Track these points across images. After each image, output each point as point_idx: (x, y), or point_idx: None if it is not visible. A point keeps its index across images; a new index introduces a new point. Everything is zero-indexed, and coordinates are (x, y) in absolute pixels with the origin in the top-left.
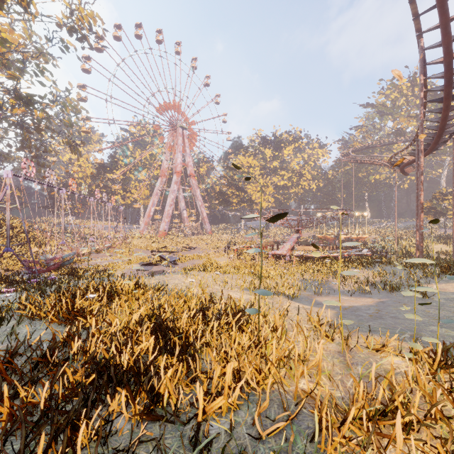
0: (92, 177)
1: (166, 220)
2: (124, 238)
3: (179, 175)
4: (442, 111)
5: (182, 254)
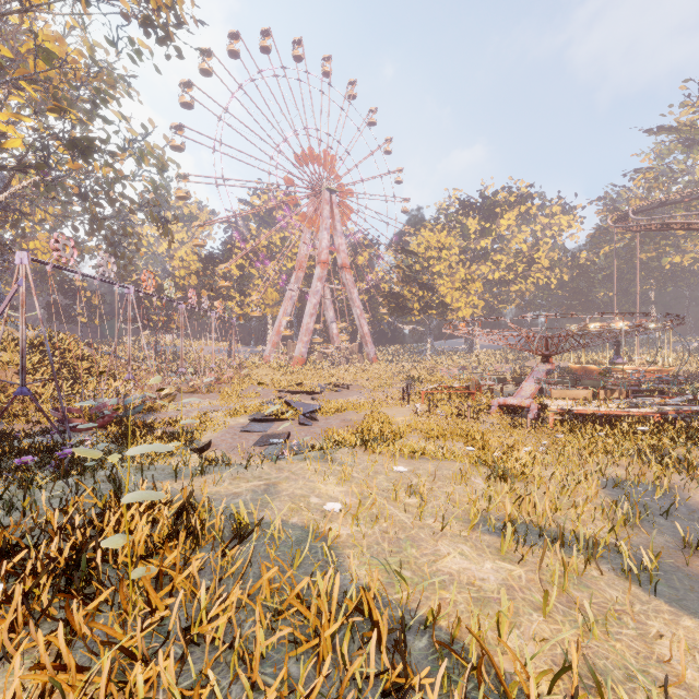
0: (196, 274)
1: (304, 340)
2: (239, 368)
3: (324, 267)
4: None
5: (327, 397)
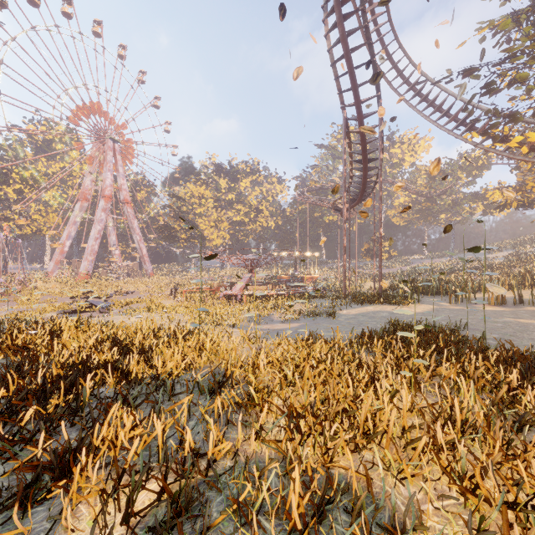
0: None
1: (89, 259)
2: (22, 283)
3: (108, 200)
4: (362, 170)
5: (117, 299)
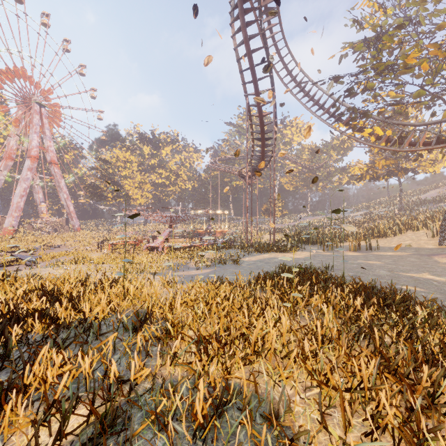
0: None
1: (14, 215)
2: None
3: (34, 160)
4: (261, 146)
5: (43, 253)
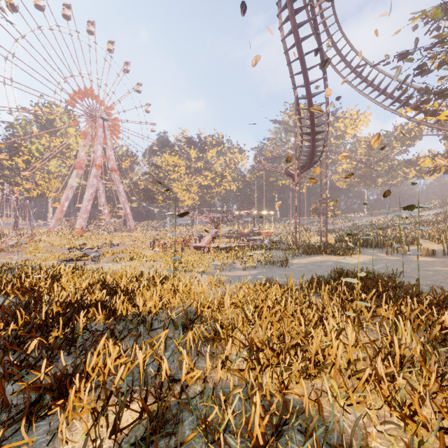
0: None
1: (83, 216)
2: (30, 236)
3: (99, 169)
4: (311, 141)
5: (106, 250)
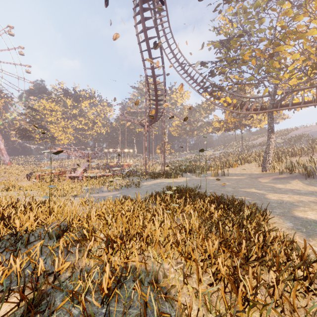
0: None
1: None
2: None
3: None
4: (155, 105)
5: None
